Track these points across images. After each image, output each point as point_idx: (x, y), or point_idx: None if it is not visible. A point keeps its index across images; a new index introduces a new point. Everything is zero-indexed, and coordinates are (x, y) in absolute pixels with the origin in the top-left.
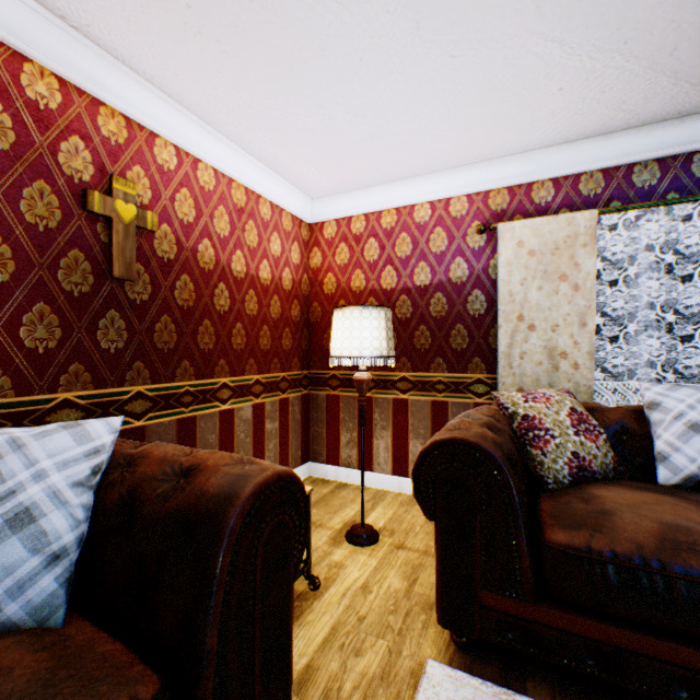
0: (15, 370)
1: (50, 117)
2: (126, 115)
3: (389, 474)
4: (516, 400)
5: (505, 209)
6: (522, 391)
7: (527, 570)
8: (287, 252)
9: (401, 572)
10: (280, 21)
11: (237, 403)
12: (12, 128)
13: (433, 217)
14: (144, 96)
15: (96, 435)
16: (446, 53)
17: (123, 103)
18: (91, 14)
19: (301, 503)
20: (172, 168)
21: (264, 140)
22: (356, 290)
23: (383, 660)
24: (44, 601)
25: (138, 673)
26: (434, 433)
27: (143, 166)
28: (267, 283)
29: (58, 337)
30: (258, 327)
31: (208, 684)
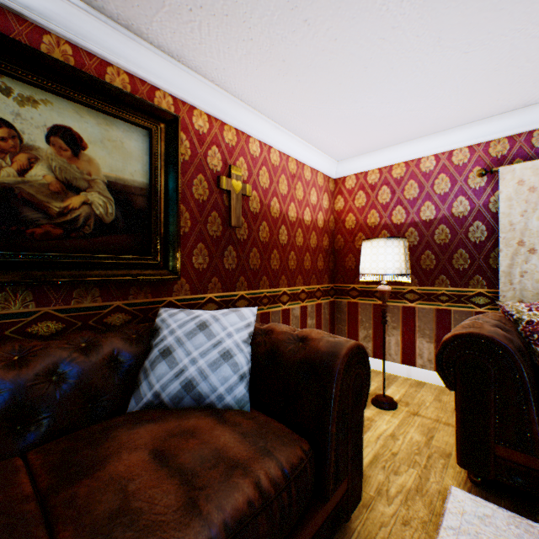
0: (190, 280)
1: (204, 138)
2: (236, 128)
3: (399, 363)
4: (520, 309)
5: (505, 155)
6: (522, 303)
7: (537, 433)
8: (320, 200)
9: (419, 430)
10: (339, 57)
11: (291, 304)
12: (189, 148)
13: (437, 166)
14: (246, 115)
15: (247, 316)
16: (460, 51)
17: (235, 121)
18: (227, 77)
19: (366, 365)
20: (257, 155)
21: (311, 128)
22: (371, 225)
23: (415, 480)
24: (240, 397)
25: (297, 437)
26: (438, 334)
27: (244, 157)
28: (308, 224)
29: (207, 262)
30: (303, 254)
31: (331, 452)
